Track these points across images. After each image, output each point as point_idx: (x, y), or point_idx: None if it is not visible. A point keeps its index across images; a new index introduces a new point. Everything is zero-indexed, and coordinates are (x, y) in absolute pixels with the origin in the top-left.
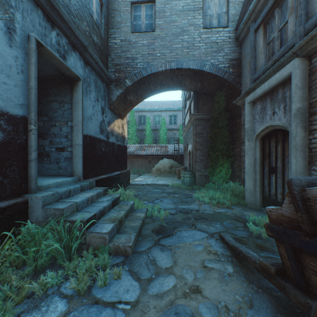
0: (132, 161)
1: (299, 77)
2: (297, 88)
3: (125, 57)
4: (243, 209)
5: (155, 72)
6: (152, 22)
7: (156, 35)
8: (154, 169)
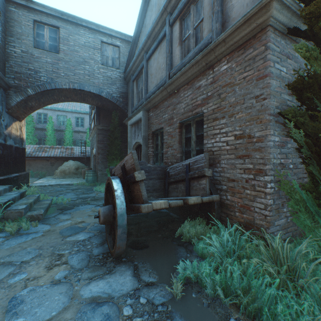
0: (29, 163)
1: (144, 120)
2: (143, 125)
3: (27, 68)
4: None
5: (59, 88)
6: (56, 44)
7: (60, 57)
8: (58, 171)
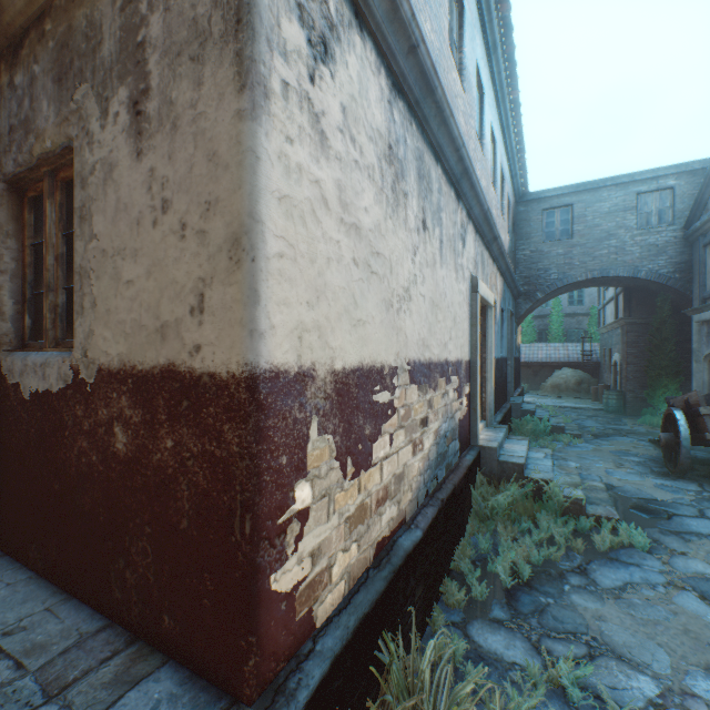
0: None
1: None
2: None
3: (535, 269)
4: None
5: (572, 282)
6: (568, 227)
7: (573, 242)
8: (547, 386)
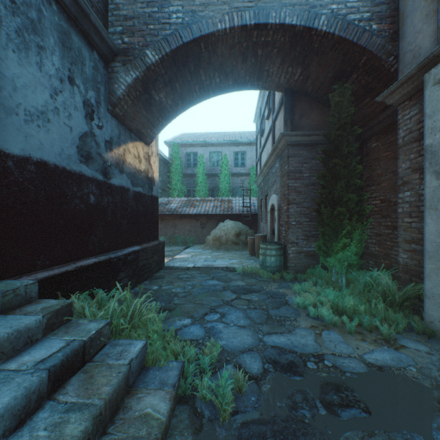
0: (174, 224)
1: None
2: None
3: (144, 2)
4: (435, 352)
5: (208, 32)
6: None
7: None
8: (209, 238)
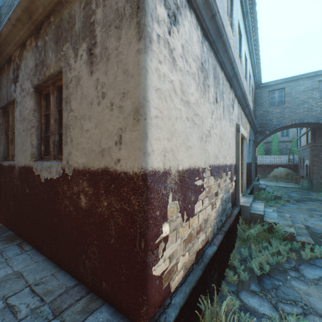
0: None
1: None
2: None
3: (265, 120)
4: None
5: (284, 126)
6: (282, 99)
7: (285, 106)
8: (270, 176)
